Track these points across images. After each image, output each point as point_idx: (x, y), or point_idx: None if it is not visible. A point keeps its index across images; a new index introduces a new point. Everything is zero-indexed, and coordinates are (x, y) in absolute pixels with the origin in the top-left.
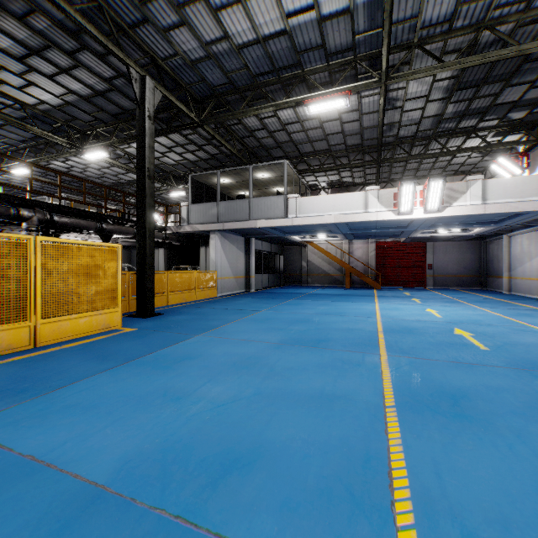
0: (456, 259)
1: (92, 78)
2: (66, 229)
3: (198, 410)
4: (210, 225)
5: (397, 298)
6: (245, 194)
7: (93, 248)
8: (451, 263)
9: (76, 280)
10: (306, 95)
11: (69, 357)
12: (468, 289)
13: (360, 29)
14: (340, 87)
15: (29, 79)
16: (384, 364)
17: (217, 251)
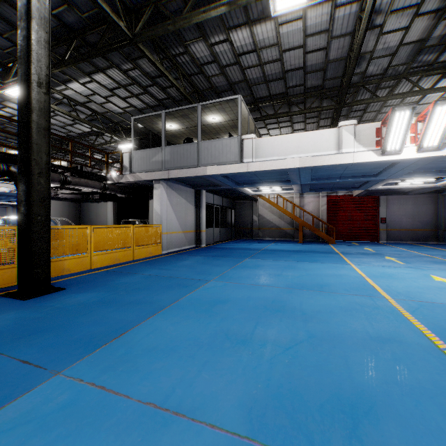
0: (410, 213)
1: None
2: None
3: None
4: (154, 173)
5: (367, 257)
6: None
7: None
8: (405, 217)
9: None
10: None
11: None
12: (424, 243)
13: None
14: None
15: None
16: None
17: (162, 203)
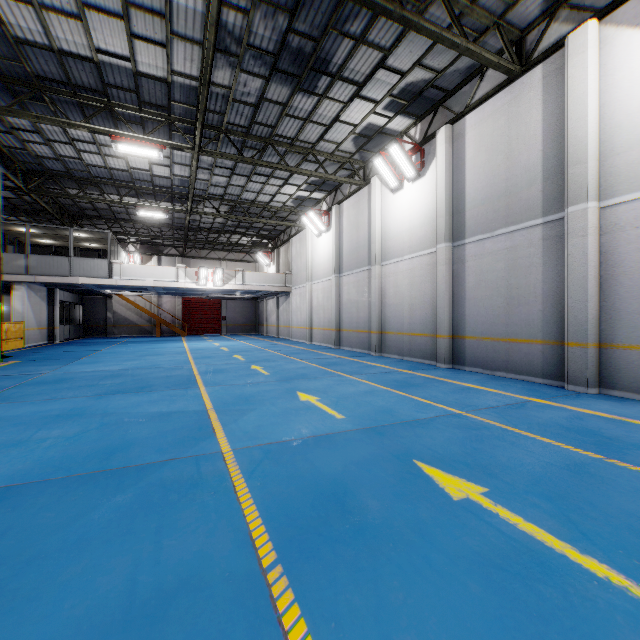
0: (241, 313)
1: None
2: None
3: (131, 364)
4: (17, 276)
5: (198, 340)
6: (45, 242)
7: None
8: (238, 316)
9: None
10: (137, 203)
11: (22, 367)
12: (248, 334)
13: (176, 184)
14: (162, 206)
15: None
16: (189, 355)
17: (25, 303)
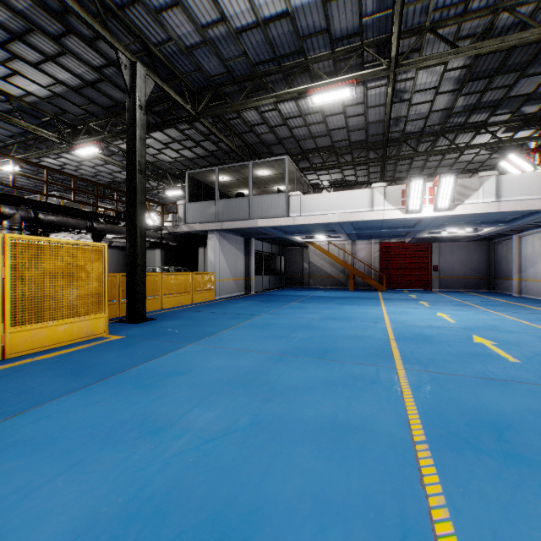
0: (462, 260)
1: (80, 67)
2: (55, 228)
3: (180, 448)
4: (208, 225)
5: (403, 301)
6: (245, 193)
7: (75, 247)
8: (458, 264)
9: (53, 283)
10: (309, 85)
11: (39, 372)
12: (475, 291)
13: (368, 11)
14: (345, 75)
15: (13, 67)
16: (403, 381)
17: (215, 252)
